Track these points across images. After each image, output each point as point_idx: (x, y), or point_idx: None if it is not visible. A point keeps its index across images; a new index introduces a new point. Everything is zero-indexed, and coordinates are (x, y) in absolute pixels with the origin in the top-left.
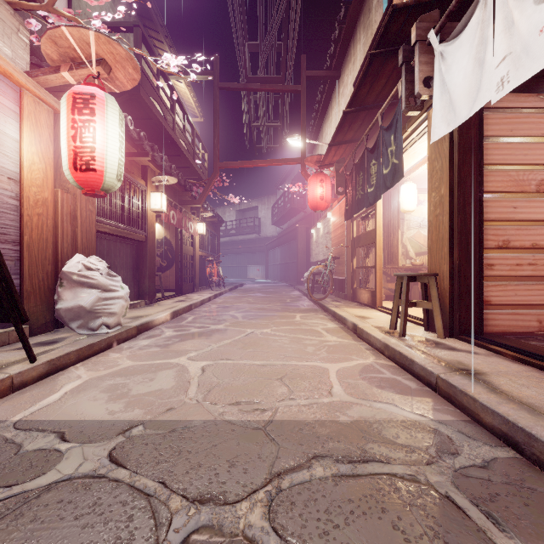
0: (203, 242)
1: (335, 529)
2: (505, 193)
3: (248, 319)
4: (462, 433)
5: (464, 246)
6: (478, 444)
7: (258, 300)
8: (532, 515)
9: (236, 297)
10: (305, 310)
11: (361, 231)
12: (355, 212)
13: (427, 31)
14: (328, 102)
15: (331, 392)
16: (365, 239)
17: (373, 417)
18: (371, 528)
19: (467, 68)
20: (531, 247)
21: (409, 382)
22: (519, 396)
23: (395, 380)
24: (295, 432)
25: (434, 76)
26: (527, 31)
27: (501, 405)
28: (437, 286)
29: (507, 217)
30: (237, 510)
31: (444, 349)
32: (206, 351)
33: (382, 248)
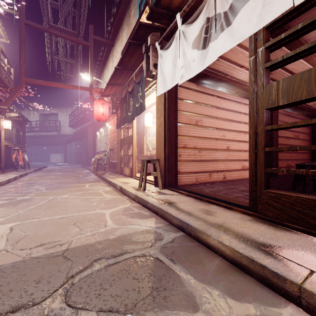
0: (9, 135)
1: (105, 291)
2: (185, 124)
3: (50, 190)
4: (165, 230)
5: (170, 146)
6: (171, 233)
7: (59, 177)
8: (185, 254)
9: (40, 176)
10: (92, 181)
11: (125, 135)
12: (122, 124)
13: (155, 41)
14: (107, 58)
15: (106, 225)
16: (127, 140)
17: (128, 233)
18: (123, 283)
19: (170, 66)
20: (194, 148)
21: (146, 212)
22: (186, 210)
23: (140, 212)
24: (83, 251)
25: (158, 64)
26: (189, 59)
27: (179, 215)
28: (159, 165)
29: (185, 134)
30: (43, 305)
31: (161, 194)
32: (13, 216)
33: (136, 145)
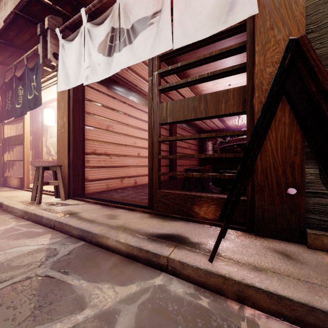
0: None
1: None
2: (94, 127)
3: None
4: (63, 244)
5: (75, 151)
6: (69, 245)
7: None
8: (82, 262)
9: None
10: None
11: (12, 134)
12: (5, 118)
13: (56, 27)
14: None
15: None
16: (15, 140)
17: (6, 259)
18: None
19: (74, 61)
20: (104, 153)
21: (39, 230)
22: (89, 218)
23: (29, 231)
24: None
25: (59, 55)
26: (95, 61)
27: (81, 224)
28: (61, 172)
29: (95, 138)
30: None
31: (63, 206)
32: None
33: (31, 148)
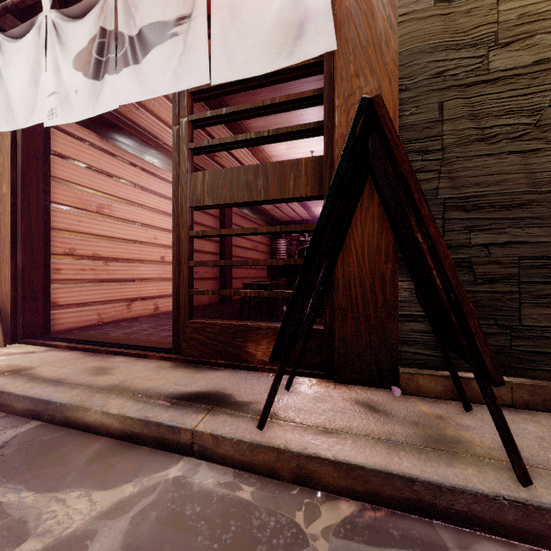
0: None
1: None
2: (72, 207)
3: None
4: None
5: (29, 251)
6: (5, 431)
7: None
8: (30, 459)
9: None
10: None
11: None
12: None
13: None
14: None
15: None
16: None
17: None
18: None
19: (24, 79)
20: (93, 256)
21: None
22: (54, 376)
23: None
24: None
25: None
26: (68, 84)
27: (34, 389)
28: None
29: (73, 228)
30: None
31: None
32: None
33: None
